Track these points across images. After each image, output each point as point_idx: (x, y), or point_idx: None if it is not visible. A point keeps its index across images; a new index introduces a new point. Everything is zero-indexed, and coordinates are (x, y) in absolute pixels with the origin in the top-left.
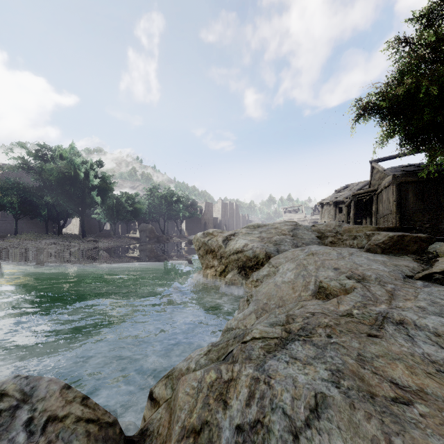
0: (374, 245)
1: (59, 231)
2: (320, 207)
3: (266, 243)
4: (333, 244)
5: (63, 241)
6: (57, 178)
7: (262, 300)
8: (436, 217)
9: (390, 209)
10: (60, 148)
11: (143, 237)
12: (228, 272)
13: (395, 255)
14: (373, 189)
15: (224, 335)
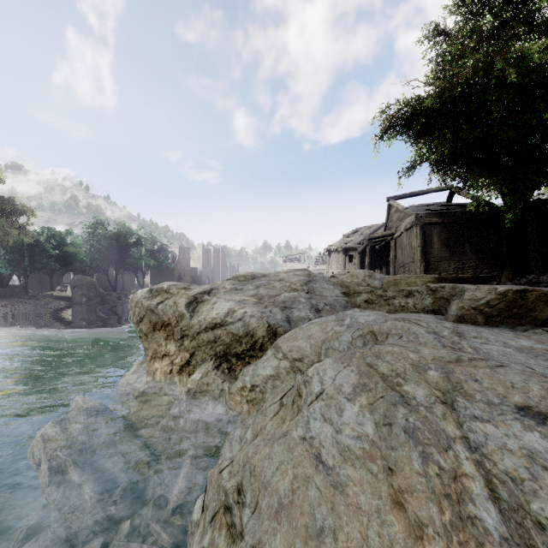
0: (472, 308)
1: None
2: (324, 255)
3: (268, 306)
4: (370, 304)
5: None
6: None
7: None
8: (462, 266)
9: (413, 257)
10: None
11: (78, 296)
12: (196, 367)
13: (515, 328)
14: (391, 233)
15: None
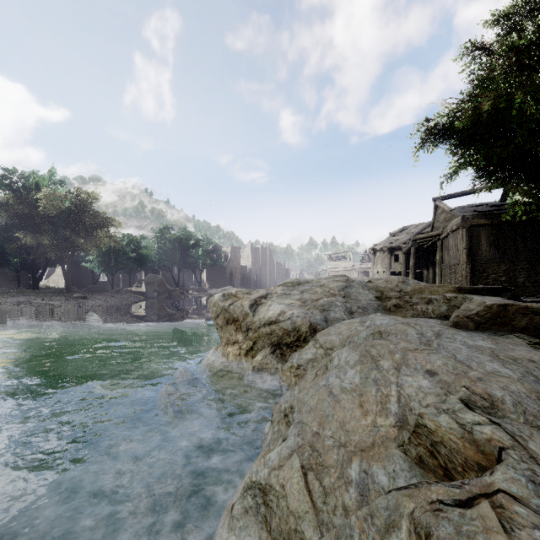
0: (465, 317)
1: (34, 285)
2: (371, 253)
3: (310, 308)
4: (398, 308)
5: (38, 299)
6: (30, 214)
7: (310, 426)
8: (514, 268)
9: (458, 259)
10: (35, 175)
11: (151, 292)
12: (257, 351)
13: (496, 333)
14: (437, 233)
15: (245, 497)
